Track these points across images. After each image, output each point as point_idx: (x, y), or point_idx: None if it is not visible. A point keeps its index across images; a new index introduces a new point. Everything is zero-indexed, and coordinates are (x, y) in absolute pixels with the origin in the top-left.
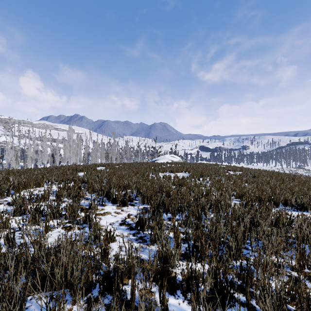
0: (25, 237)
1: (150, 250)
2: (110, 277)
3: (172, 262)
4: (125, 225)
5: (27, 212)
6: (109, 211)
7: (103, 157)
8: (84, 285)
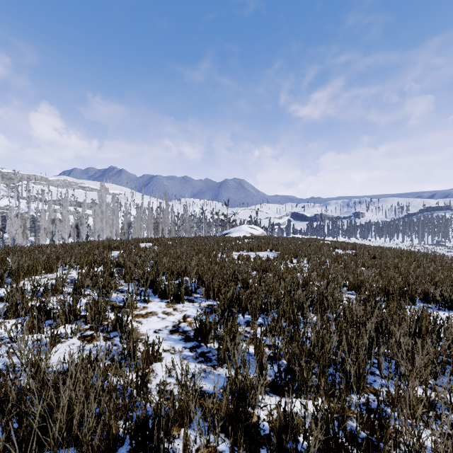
0: (19, 354)
1: (217, 375)
2: (148, 426)
3: (252, 397)
4: (179, 333)
5: (28, 312)
6: (155, 311)
7: (150, 228)
8: (102, 443)
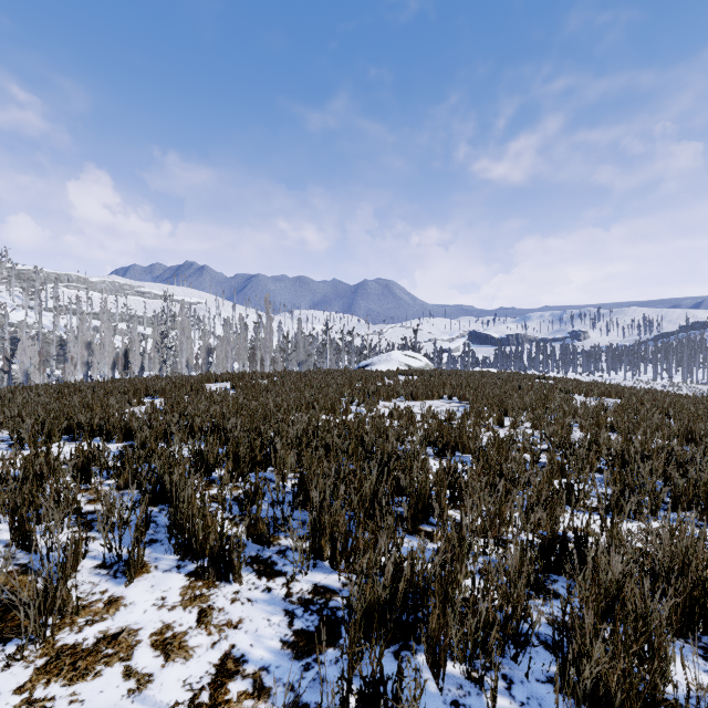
0: None
1: None
2: None
3: None
4: None
5: None
6: (133, 627)
7: (243, 357)
8: None
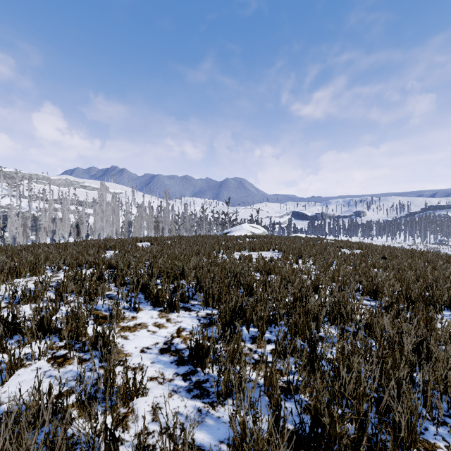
0: None
1: (216, 418)
2: None
3: None
4: (170, 352)
5: None
6: (145, 322)
7: (151, 227)
8: None
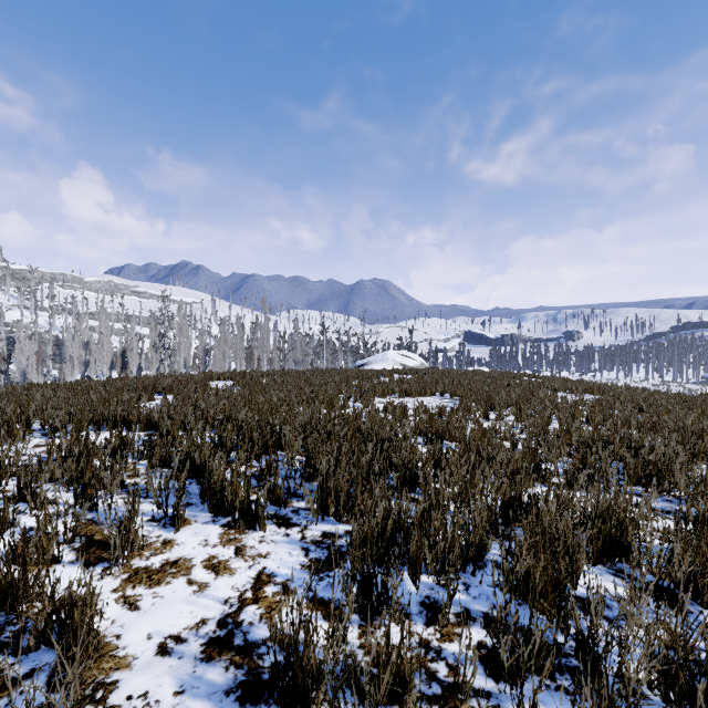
0: None
1: None
2: None
3: None
4: (230, 654)
5: None
6: (187, 557)
7: (240, 357)
8: None
